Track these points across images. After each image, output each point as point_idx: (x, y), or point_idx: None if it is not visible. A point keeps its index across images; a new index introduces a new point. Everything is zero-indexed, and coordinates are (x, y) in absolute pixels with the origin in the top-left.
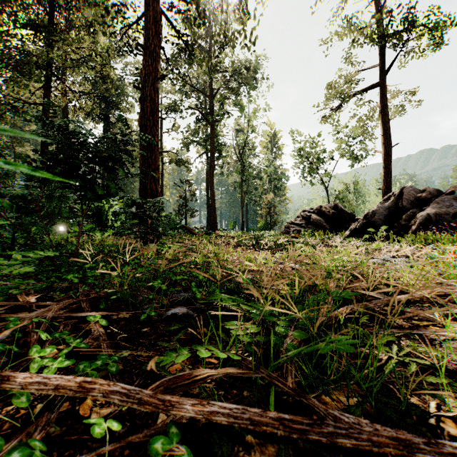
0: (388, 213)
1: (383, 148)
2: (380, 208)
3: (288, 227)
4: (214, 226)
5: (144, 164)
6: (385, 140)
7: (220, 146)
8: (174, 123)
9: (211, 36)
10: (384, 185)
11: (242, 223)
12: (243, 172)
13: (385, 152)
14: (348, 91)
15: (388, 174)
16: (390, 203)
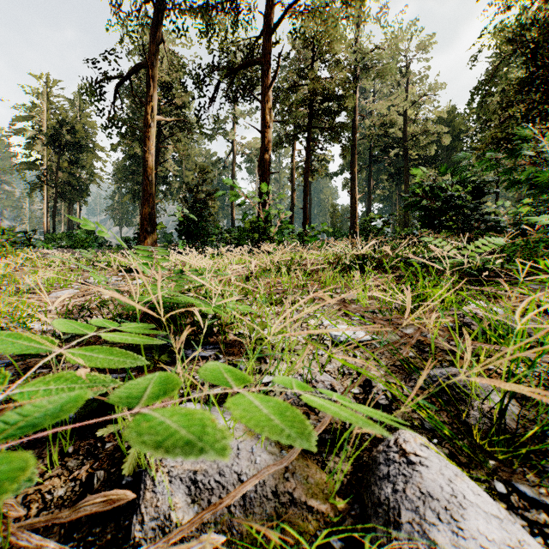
0: None
1: None
2: None
3: None
4: None
5: None
6: None
7: None
8: None
9: None
10: None
11: None
12: None
13: None
14: None
15: None
16: None
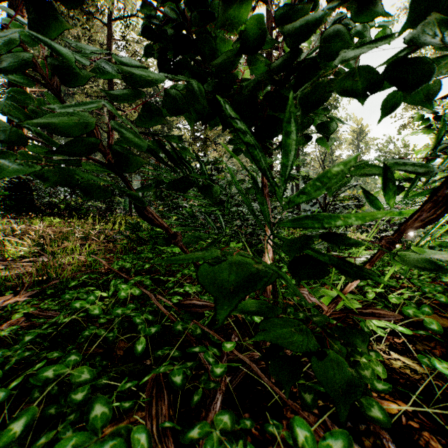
0: None
1: None
2: None
3: None
4: None
5: None
6: None
7: (304, 156)
8: None
9: None
10: None
11: None
12: None
13: None
14: None
15: None
16: None
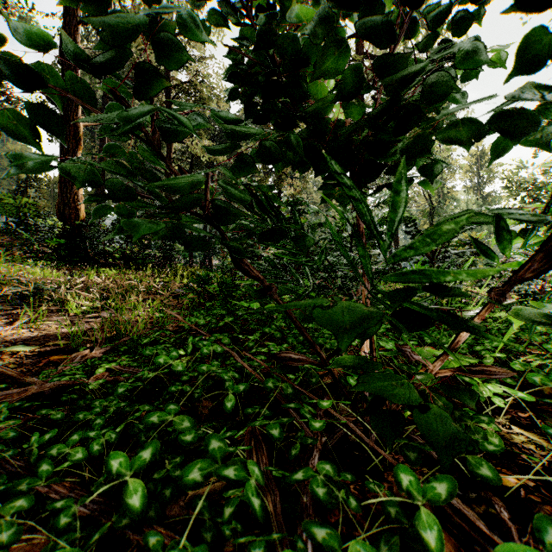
0: None
1: None
2: None
3: None
4: None
5: None
6: None
7: None
8: None
9: None
10: None
11: None
12: (432, 215)
13: None
14: None
15: None
16: None
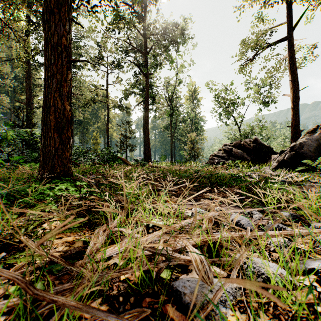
0: (316, 145)
1: (292, 91)
2: (307, 140)
3: (212, 159)
4: (148, 158)
5: (47, 73)
6: (294, 84)
7: (153, 94)
8: (117, 77)
9: (145, 2)
10: (293, 123)
11: (171, 156)
12: (172, 114)
13: (295, 95)
14: (264, 40)
15: (297, 113)
16: (317, 135)
